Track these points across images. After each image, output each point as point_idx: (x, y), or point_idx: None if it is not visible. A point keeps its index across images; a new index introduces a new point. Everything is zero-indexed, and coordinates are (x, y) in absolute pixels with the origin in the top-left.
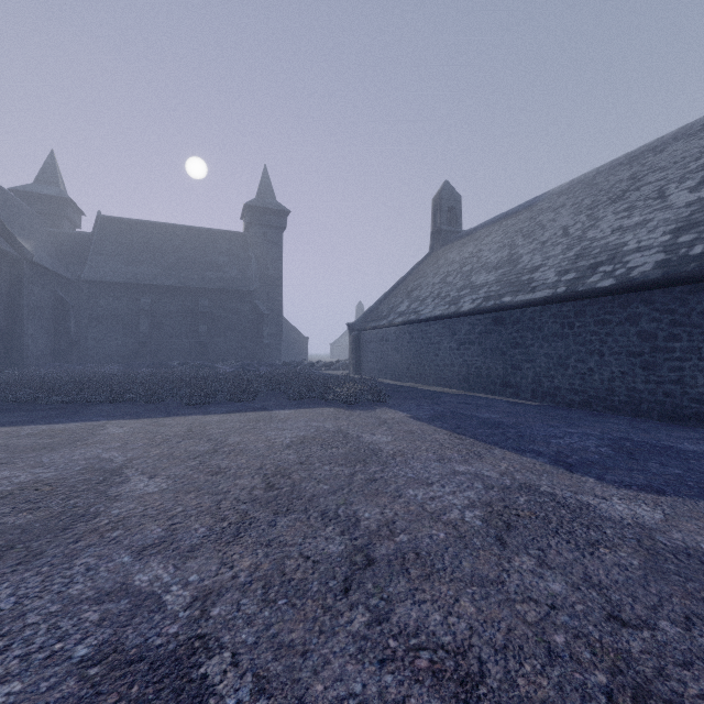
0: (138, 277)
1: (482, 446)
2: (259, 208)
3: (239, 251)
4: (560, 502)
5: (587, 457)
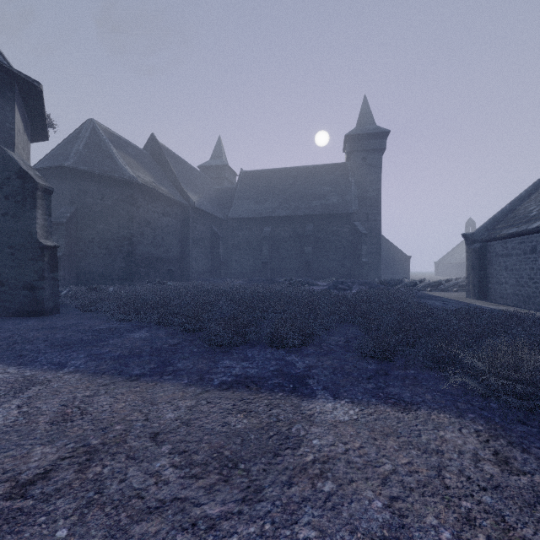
0: (262, 212)
1: None
2: (358, 136)
3: (340, 179)
4: None
5: None
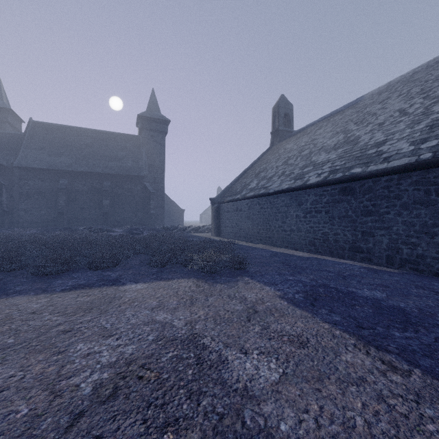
0: (57, 165)
1: None
2: (148, 118)
3: (134, 148)
4: None
5: None
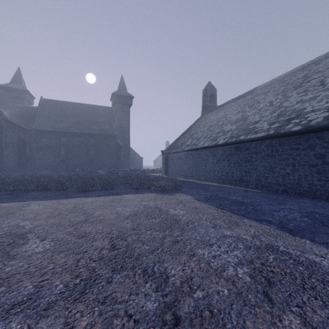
0: (60, 128)
1: (236, 217)
2: (119, 95)
3: (109, 116)
4: (295, 259)
5: (298, 224)
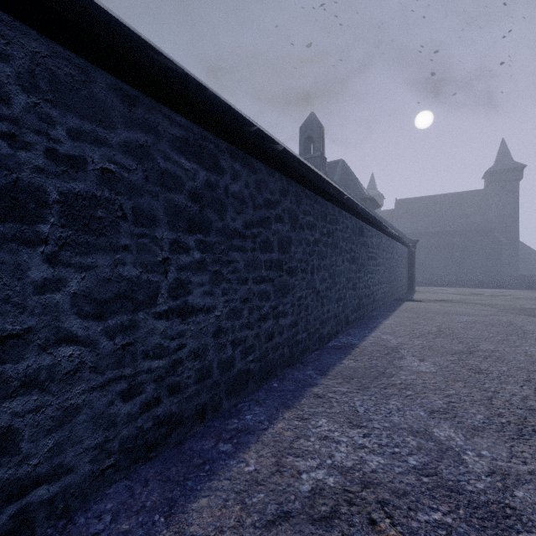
0: (418, 229)
1: None
2: (497, 171)
3: (481, 202)
4: None
5: None
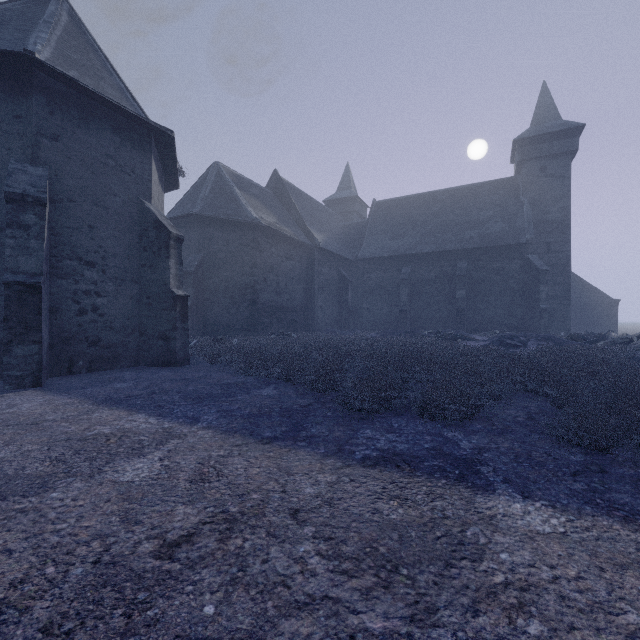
0: (399, 249)
1: None
2: (533, 138)
3: (506, 199)
4: None
5: None
